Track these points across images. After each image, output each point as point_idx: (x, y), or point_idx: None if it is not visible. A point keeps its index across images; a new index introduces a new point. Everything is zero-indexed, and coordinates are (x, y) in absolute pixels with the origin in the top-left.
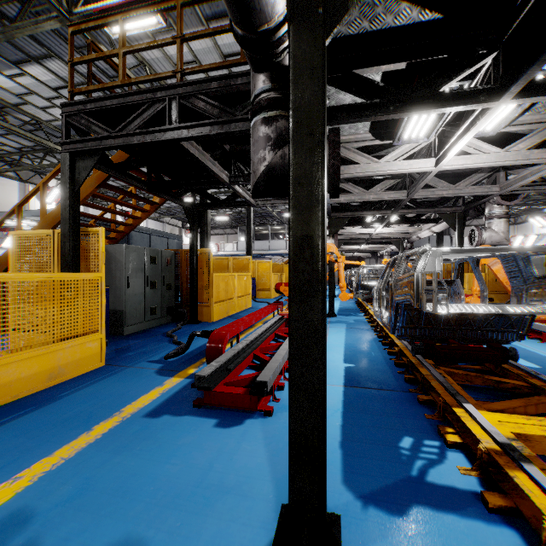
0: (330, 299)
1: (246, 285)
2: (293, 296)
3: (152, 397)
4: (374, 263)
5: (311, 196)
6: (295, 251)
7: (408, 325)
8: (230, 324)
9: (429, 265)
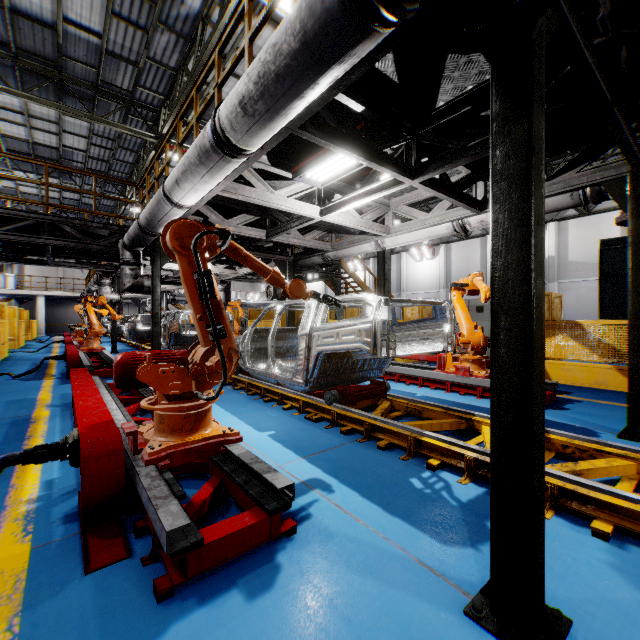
0: (114, 341)
1: (7, 333)
2: (154, 325)
3: (51, 383)
4: (134, 309)
5: (159, 304)
6: (155, 315)
7: (176, 344)
8: (70, 351)
9: (184, 317)
